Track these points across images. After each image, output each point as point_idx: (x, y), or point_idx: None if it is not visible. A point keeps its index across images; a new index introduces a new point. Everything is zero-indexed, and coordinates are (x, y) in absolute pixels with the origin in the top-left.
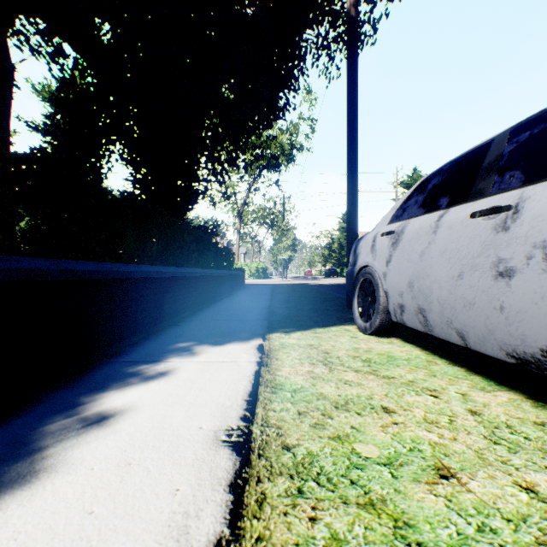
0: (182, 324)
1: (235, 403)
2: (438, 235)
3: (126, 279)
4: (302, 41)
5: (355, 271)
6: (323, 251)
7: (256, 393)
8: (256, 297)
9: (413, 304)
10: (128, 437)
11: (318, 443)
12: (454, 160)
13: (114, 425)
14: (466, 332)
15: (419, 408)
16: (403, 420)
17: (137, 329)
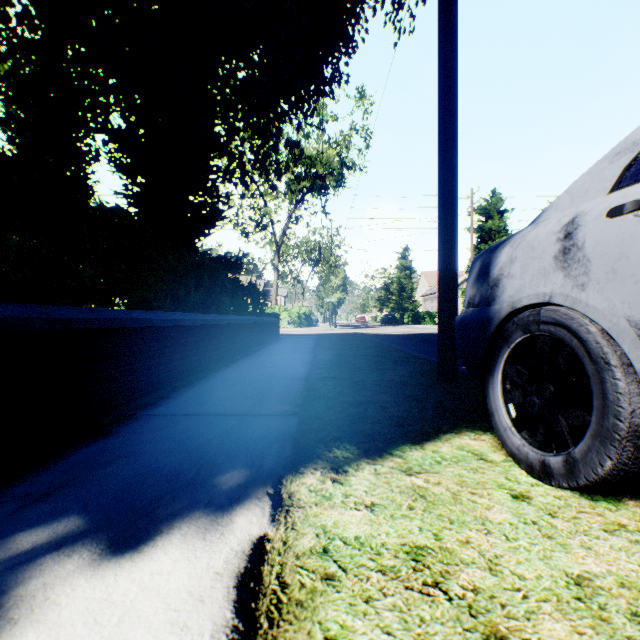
0: (116, 429)
1: None
2: None
3: None
4: None
5: (493, 317)
6: (379, 293)
7: None
8: (291, 356)
9: None
10: None
11: None
12: None
13: None
14: None
15: None
16: None
17: None
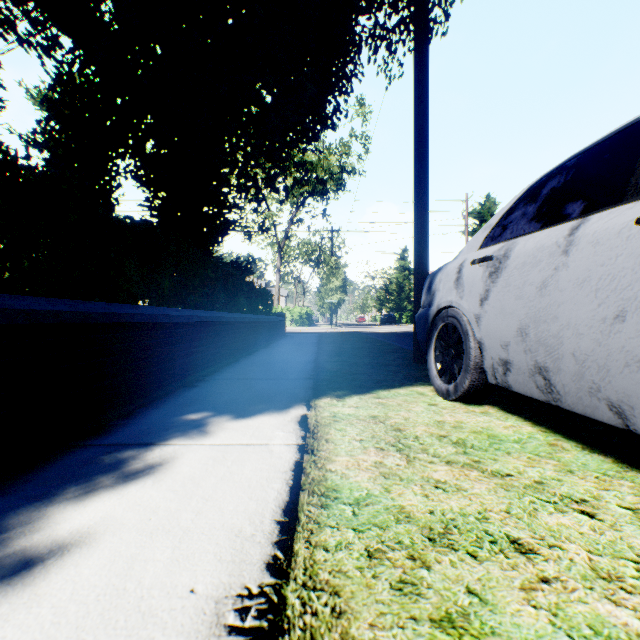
0: (200, 384)
1: (259, 530)
2: (574, 256)
3: (117, 325)
4: (356, 34)
5: (430, 314)
6: (378, 294)
7: (296, 507)
8: (299, 349)
9: (526, 360)
10: (51, 617)
11: (413, 637)
12: (585, 150)
13: (37, 583)
14: (629, 407)
15: (573, 541)
16: (558, 573)
17: (135, 393)
